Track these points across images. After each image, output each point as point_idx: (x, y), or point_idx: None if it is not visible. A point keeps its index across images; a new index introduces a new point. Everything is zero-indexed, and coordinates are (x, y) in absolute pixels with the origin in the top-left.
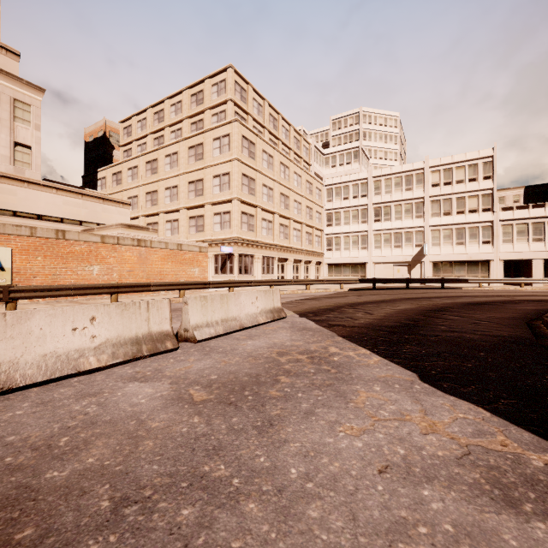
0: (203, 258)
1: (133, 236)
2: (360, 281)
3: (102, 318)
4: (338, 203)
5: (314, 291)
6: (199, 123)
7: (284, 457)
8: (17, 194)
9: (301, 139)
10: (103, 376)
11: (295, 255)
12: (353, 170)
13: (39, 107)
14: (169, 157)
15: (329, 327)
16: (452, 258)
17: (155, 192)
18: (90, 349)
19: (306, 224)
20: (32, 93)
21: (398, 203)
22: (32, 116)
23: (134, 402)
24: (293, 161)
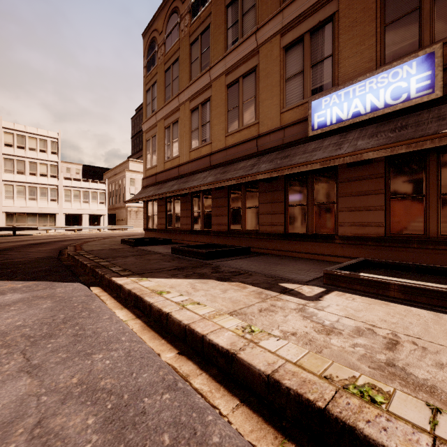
0: None
1: None
2: None
3: None
4: None
5: None
6: None
7: None
8: None
9: None
10: None
11: None
12: None
13: None
14: None
15: None
16: (26, 210)
17: None
18: None
19: None
20: None
21: None
22: None
23: None
24: None
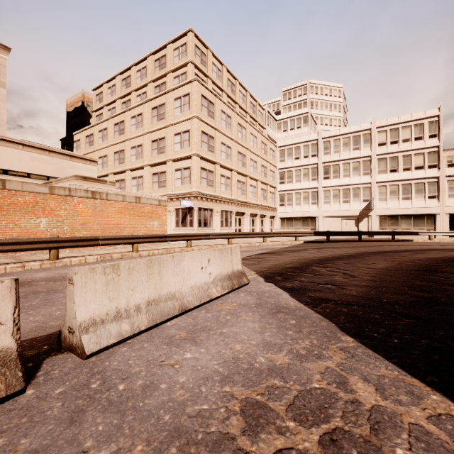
0: (162, 211)
1: (86, 188)
2: (315, 233)
3: None
4: (290, 162)
5: (271, 243)
6: (161, 86)
7: None
8: None
9: (257, 105)
10: None
11: (251, 209)
12: (303, 134)
13: (5, 65)
14: (135, 118)
15: (314, 305)
16: (398, 212)
17: (122, 151)
18: None
19: (261, 181)
20: None
21: (346, 161)
22: None
23: None
24: (249, 123)
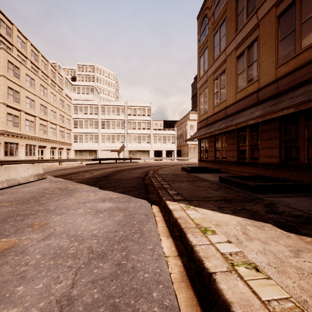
0: None
1: None
2: (93, 159)
3: None
4: (81, 115)
5: (65, 166)
6: None
7: (49, 207)
8: None
9: (56, 72)
10: None
11: (52, 144)
12: (90, 98)
13: None
14: None
15: (70, 180)
16: (136, 148)
17: None
18: None
19: (59, 125)
20: None
21: (113, 120)
22: None
23: None
24: (50, 85)
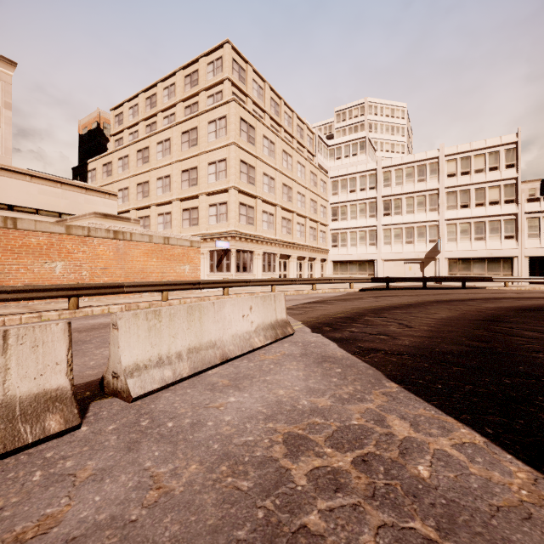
0: (195, 253)
1: (108, 227)
2: (373, 280)
3: None
4: (344, 196)
5: (321, 291)
6: (193, 107)
7: None
8: None
9: (305, 128)
10: None
11: (299, 252)
12: (359, 162)
13: (10, 83)
14: (161, 144)
15: (362, 355)
16: (470, 254)
17: (146, 183)
18: None
19: (310, 218)
20: (2, 67)
21: (410, 195)
22: (1, 93)
23: None
24: (296, 149)
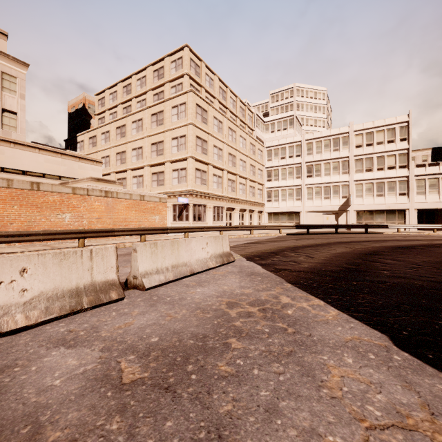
0: (162, 207)
1: (101, 188)
2: (297, 227)
3: (35, 269)
4: (277, 162)
5: (257, 235)
6: (160, 94)
7: None
8: (5, 153)
9: (246, 109)
10: (28, 337)
11: (241, 205)
12: (288, 135)
13: (24, 79)
14: (135, 123)
15: (276, 272)
16: (373, 207)
17: (124, 152)
18: (18, 305)
19: (249, 179)
20: (18, 67)
21: (327, 161)
22: (17, 87)
23: (45, 384)
24: (239, 126)
